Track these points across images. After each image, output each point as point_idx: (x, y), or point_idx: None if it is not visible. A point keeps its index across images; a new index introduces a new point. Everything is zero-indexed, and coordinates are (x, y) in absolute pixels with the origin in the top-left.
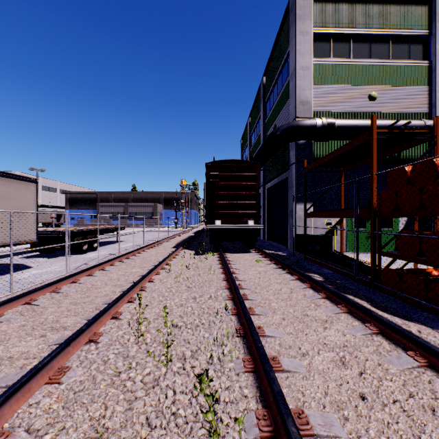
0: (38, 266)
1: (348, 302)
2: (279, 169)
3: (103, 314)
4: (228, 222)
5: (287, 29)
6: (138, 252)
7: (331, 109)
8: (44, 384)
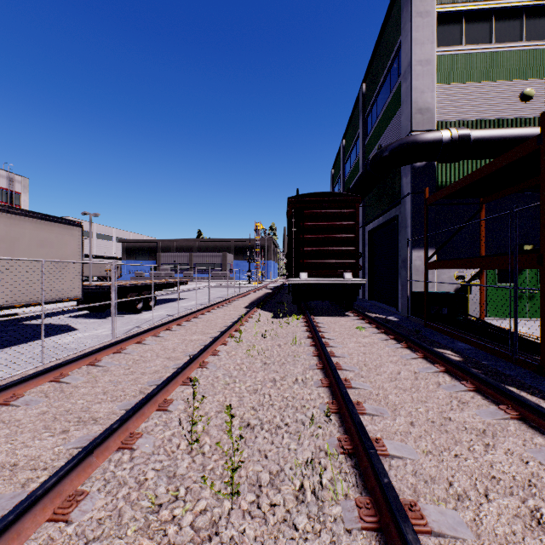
0: (84, 328)
1: (517, 402)
2: (385, 204)
3: (146, 403)
4: (316, 275)
5: (397, 13)
6: (201, 313)
7: (463, 117)
8: (46, 521)
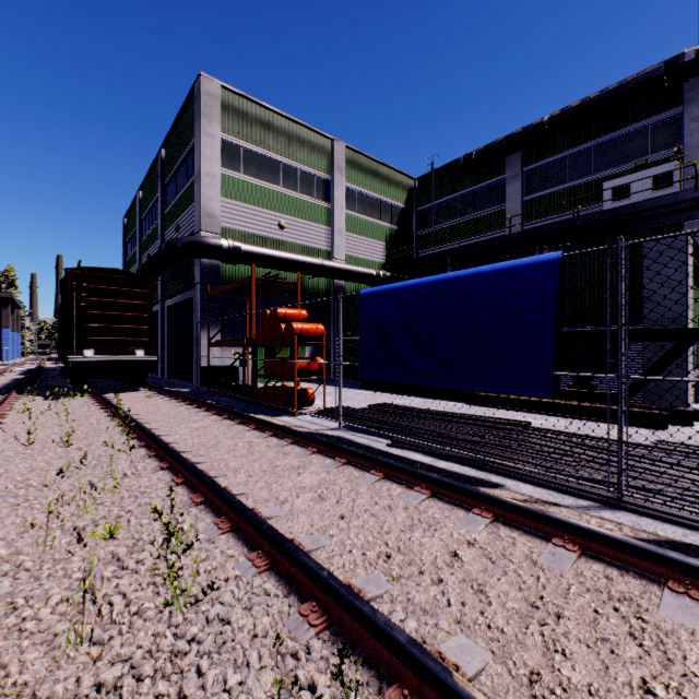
0: None
1: (219, 409)
2: (183, 285)
3: None
4: (104, 353)
5: (192, 114)
6: None
7: (242, 229)
8: None
